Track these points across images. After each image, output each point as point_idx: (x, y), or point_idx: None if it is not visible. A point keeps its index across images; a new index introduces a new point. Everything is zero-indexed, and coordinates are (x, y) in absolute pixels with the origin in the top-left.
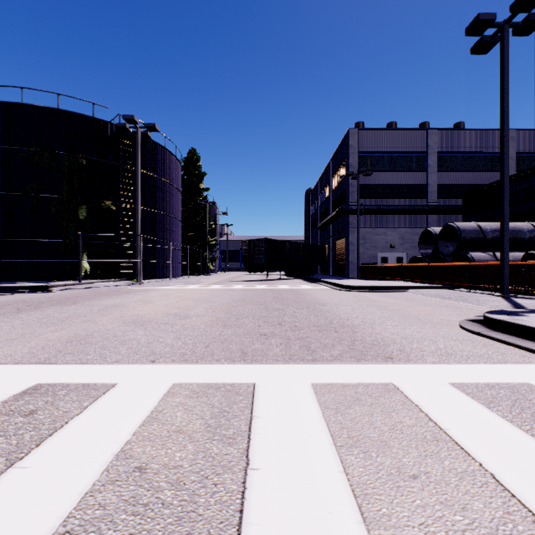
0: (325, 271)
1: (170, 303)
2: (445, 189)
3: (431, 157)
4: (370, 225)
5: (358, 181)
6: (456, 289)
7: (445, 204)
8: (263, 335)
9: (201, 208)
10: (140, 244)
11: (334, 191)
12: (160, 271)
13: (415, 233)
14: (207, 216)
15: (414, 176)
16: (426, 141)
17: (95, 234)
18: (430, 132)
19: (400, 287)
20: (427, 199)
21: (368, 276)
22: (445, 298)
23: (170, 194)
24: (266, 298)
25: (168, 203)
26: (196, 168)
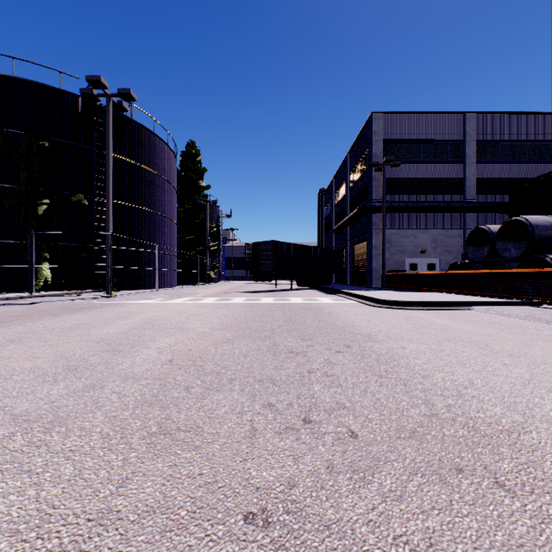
0: (341, 280)
1: (111, 335)
2: (485, 183)
3: (469, 146)
4: (397, 225)
5: (383, 173)
6: (540, 306)
7: (485, 201)
8: (258, 527)
9: (201, 209)
10: (110, 245)
11: (353, 187)
12: (147, 280)
13: (450, 235)
14: (208, 218)
15: (448, 168)
16: (463, 127)
17: (52, 232)
18: (467, 116)
19: (461, 302)
20: (464, 195)
21: (396, 286)
22: (551, 322)
23: (161, 188)
24: (273, 323)
25: (158, 199)
26: (195, 163)
